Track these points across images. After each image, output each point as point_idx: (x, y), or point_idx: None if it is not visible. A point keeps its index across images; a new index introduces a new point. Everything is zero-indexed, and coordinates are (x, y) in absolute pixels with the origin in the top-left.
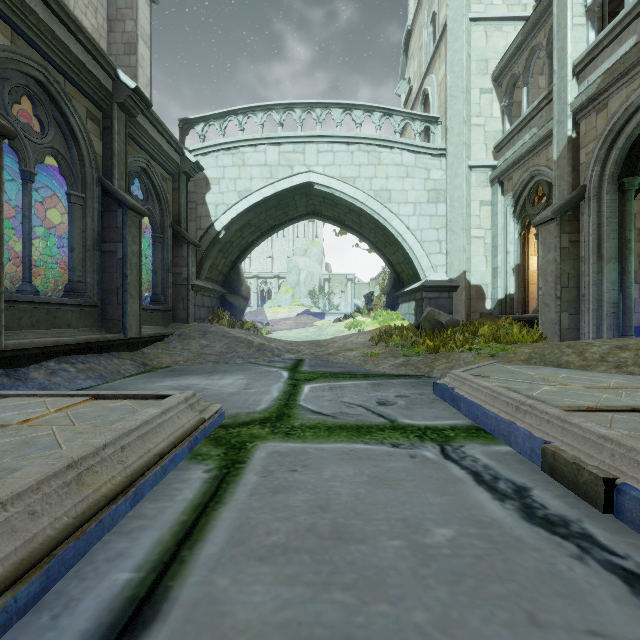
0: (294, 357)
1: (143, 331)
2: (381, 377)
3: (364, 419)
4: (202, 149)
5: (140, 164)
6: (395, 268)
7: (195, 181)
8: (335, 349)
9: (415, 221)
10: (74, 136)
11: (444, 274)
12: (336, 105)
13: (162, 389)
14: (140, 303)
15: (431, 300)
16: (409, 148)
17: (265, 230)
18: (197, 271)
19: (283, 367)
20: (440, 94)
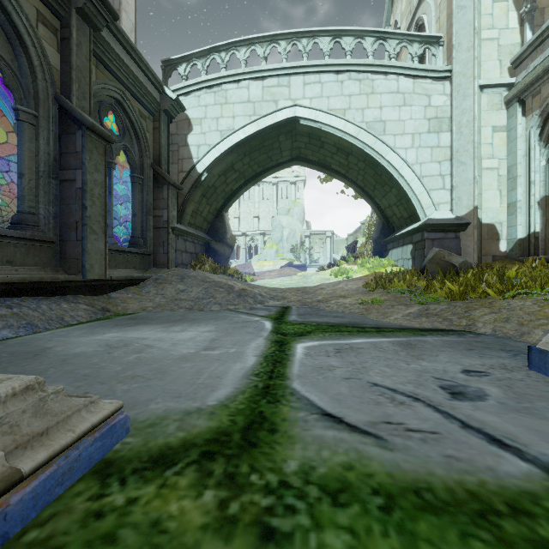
0: (279, 304)
1: (115, 274)
2: (403, 332)
3: (464, 455)
4: (184, 88)
5: (113, 94)
6: (384, 213)
7: (177, 122)
8: (324, 296)
9: (413, 154)
10: (22, 41)
11: (448, 212)
12: (324, 33)
13: (89, 346)
14: (105, 241)
15: (434, 241)
16: (407, 72)
17: (249, 177)
18: (179, 215)
19: (266, 315)
20: (439, 15)
